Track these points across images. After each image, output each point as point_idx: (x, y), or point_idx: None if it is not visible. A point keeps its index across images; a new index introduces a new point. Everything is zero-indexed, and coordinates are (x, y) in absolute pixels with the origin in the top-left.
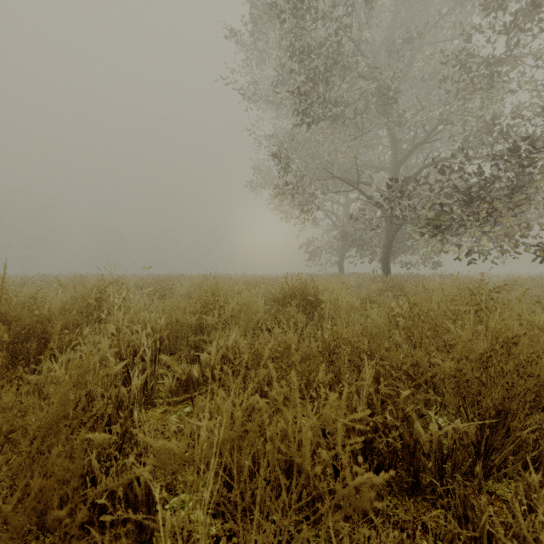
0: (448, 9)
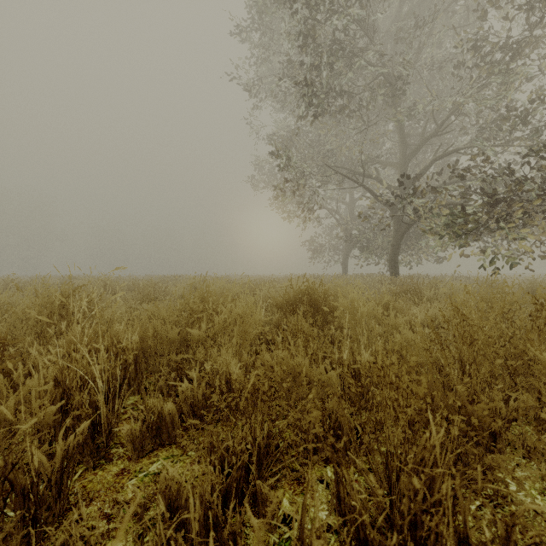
0: None
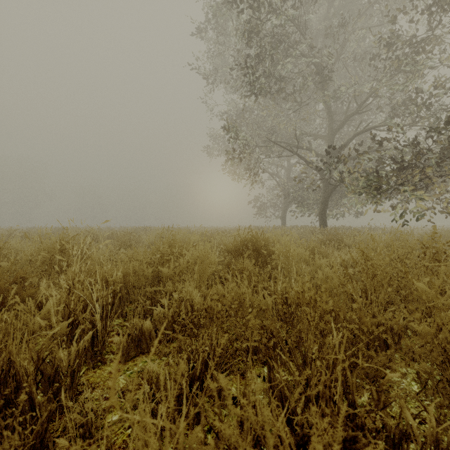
0: None
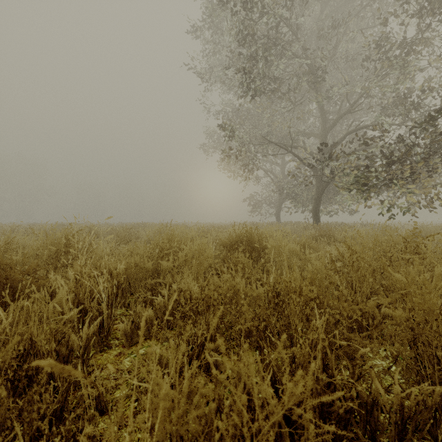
0: (368, 1)
